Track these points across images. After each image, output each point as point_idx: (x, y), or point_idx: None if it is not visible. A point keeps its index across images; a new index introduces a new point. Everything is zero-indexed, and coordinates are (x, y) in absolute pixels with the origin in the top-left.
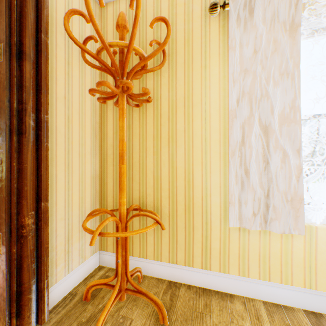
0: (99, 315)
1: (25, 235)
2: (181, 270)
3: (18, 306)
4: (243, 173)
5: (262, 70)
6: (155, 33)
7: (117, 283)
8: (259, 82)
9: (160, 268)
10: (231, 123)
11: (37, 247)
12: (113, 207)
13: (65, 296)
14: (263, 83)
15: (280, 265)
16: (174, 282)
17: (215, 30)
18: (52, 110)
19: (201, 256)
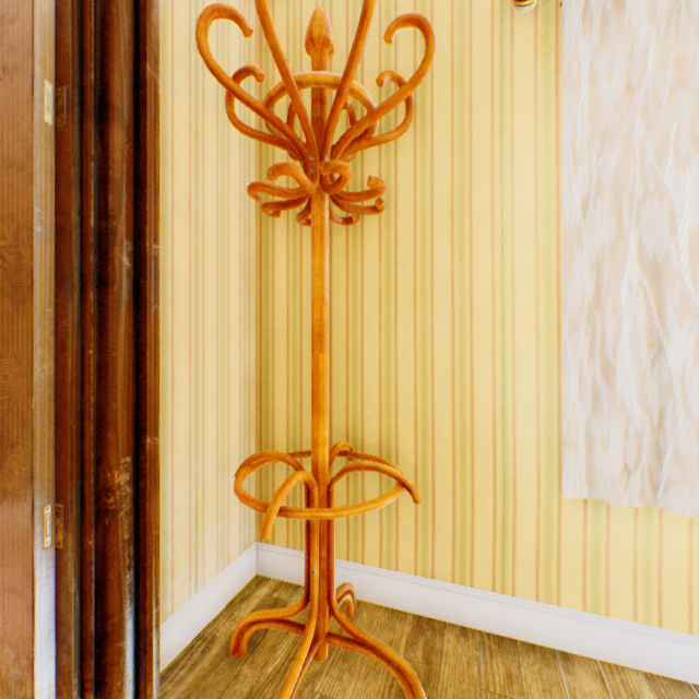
0: (269, 690)
1: (113, 509)
2: (443, 593)
3: (98, 667)
4: (597, 374)
5: (646, 131)
6: (382, 58)
7: (310, 622)
8: (639, 159)
9: (395, 586)
10: (567, 256)
11: (137, 535)
12: (287, 447)
13: (190, 642)
14: (648, 162)
15: (687, 589)
16: (428, 619)
17: (526, 46)
18: (165, 233)
19: (493, 563)
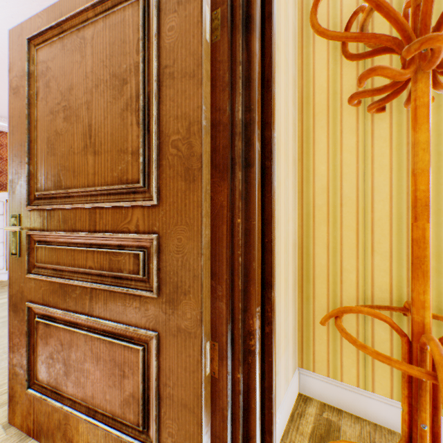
0: None
1: (252, 350)
2: None
3: None
4: None
5: None
6: None
7: None
8: None
9: None
10: None
11: (261, 369)
12: (326, 297)
13: None
14: None
15: None
16: None
17: None
18: None
19: None
